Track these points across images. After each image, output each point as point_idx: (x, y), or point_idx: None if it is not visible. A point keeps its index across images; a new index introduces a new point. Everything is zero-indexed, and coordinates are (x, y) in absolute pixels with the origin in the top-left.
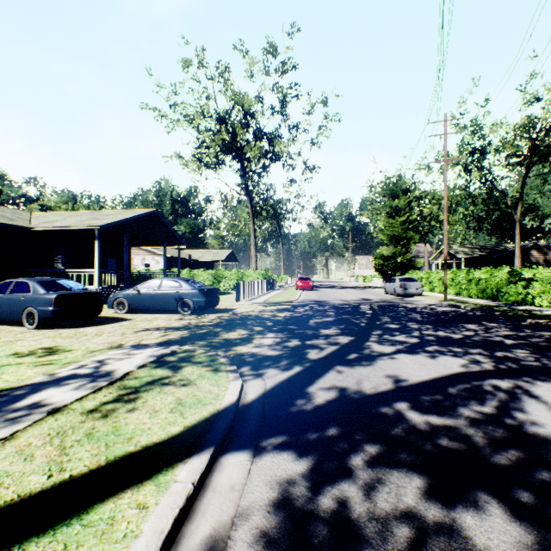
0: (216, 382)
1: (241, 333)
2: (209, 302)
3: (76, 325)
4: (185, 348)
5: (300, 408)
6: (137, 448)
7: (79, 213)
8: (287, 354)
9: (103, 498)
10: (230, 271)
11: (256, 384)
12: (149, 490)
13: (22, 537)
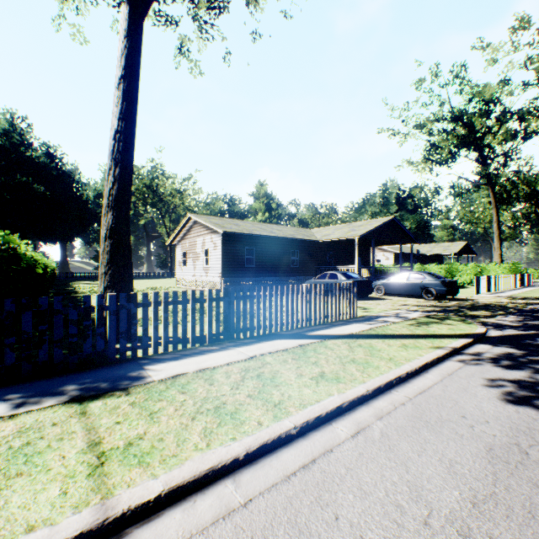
0: (468, 326)
1: (483, 313)
2: (449, 291)
3: (358, 299)
4: (441, 314)
5: (526, 342)
6: (438, 334)
7: (339, 227)
8: (525, 326)
9: (434, 338)
10: (465, 265)
11: (496, 332)
12: (449, 340)
13: (416, 338)
